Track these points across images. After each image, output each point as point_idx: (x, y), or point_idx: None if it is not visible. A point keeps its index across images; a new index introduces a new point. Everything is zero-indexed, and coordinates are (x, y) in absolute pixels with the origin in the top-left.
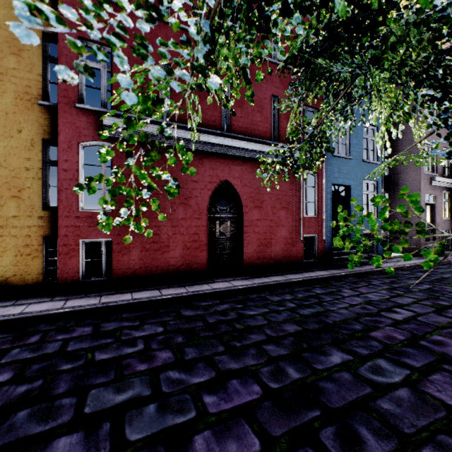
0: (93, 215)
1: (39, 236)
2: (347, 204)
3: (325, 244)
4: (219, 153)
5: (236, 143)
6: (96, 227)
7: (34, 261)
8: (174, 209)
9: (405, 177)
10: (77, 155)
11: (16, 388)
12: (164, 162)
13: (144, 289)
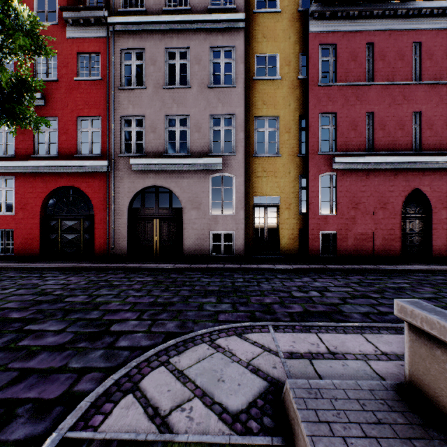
0: (326, 217)
1: (297, 229)
2: None
3: None
4: (410, 168)
5: (428, 159)
6: (328, 224)
7: (295, 243)
8: (376, 212)
9: None
10: (318, 182)
11: (368, 288)
12: (368, 180)
13: (361, 264)
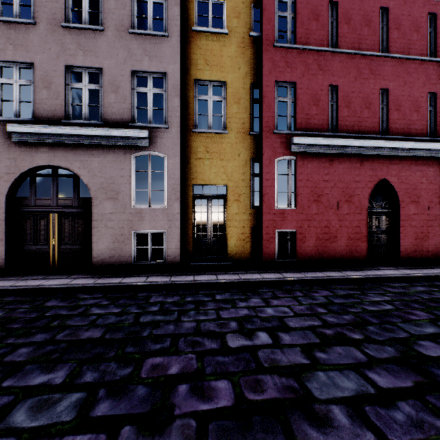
0: (284, 212)
1: (249, 227)
2: None
3: None
4: (377, 155)
5: (396, 144)
6: (285, 221)
7: (246, 245)
8: (340, 206)
9: None
10: (274, 168)
11: (342, 316)
12: (332, 168)
13: (324, 270)
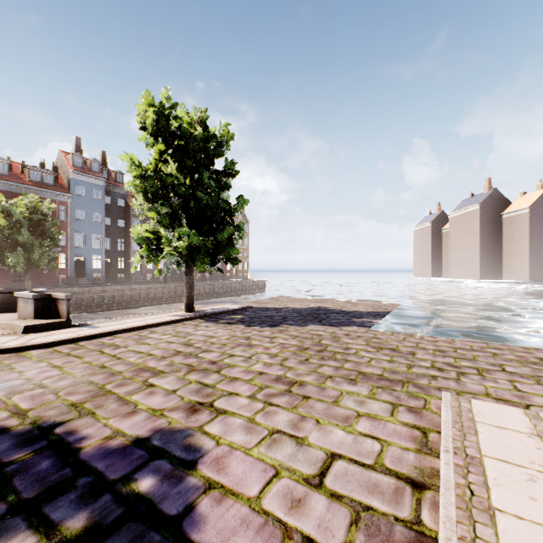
0: None
1: None
2: (85, 264)
3: (71, 278)
4: None
5: None
6: None
7: None
8: None
9: (128, 252)
10: None
11: None
12: None
13: None
